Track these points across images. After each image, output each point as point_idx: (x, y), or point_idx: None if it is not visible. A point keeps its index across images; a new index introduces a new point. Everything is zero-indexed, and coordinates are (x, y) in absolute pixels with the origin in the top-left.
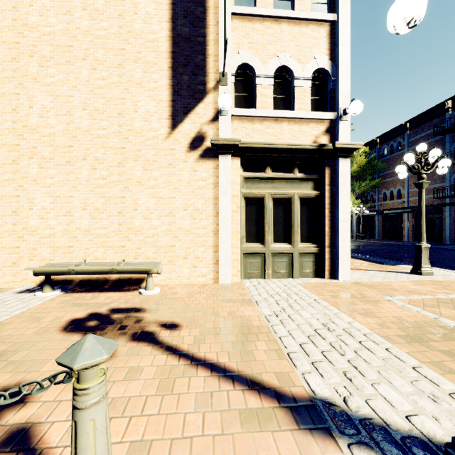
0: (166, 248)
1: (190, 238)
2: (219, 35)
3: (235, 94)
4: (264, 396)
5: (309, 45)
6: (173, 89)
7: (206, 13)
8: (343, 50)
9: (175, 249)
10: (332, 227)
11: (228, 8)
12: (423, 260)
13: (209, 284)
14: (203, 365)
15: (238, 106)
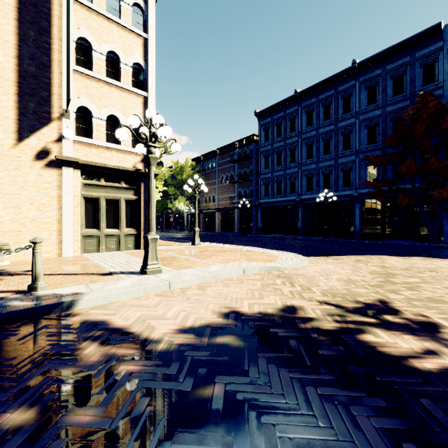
0: (12, 233)
1: (37, 225)
2: (63, 82)
3: (76, 125)
4: (91, 274)
5: (131, 106)
6: (19, 111)
7: (51, 63)
8: None
9: (21, 233)
10: (145, 219)
11: (70, 66)
12: (196, 237)
13: (54, 257)
14: (61, 274)
15: (79, 133)
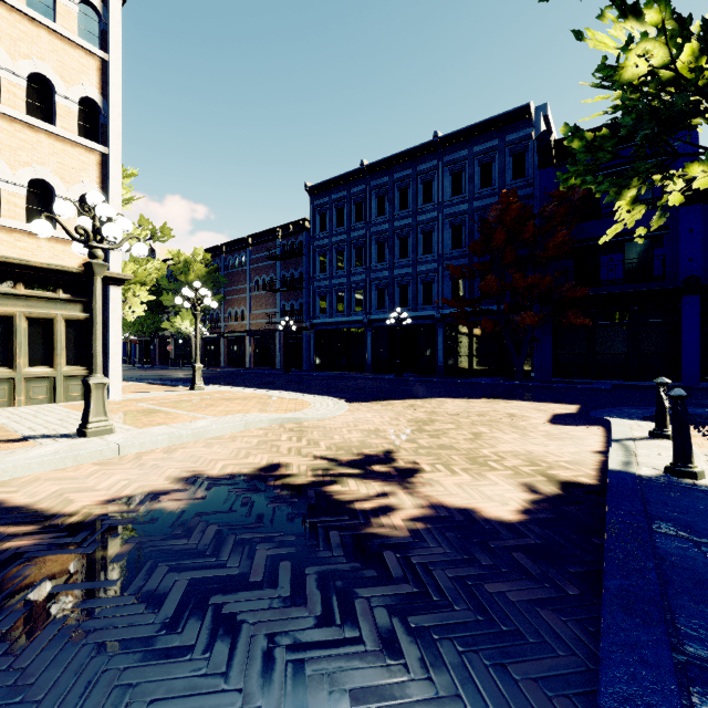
0: None
1: None
2: None
3: None
4: None
5: (76, 167)
6: None
7: None
8: (115, 186)
9: None
10: (104, 350)
11: None
12: (197, 378)
13: None
14: None
15: None
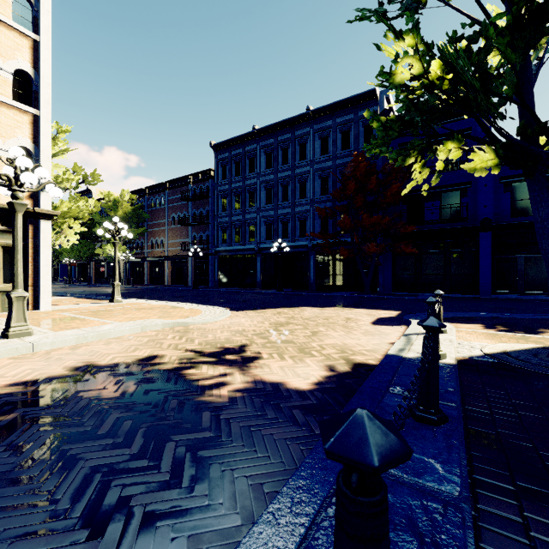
0: None
1: None
2: None
3: None
4: None
5: (11, 125)
6: None
7: None
8: (45, 141)
9: None
10: (36, 271)
11: None
12: (116, 293)
13: None
14: None
15: None
